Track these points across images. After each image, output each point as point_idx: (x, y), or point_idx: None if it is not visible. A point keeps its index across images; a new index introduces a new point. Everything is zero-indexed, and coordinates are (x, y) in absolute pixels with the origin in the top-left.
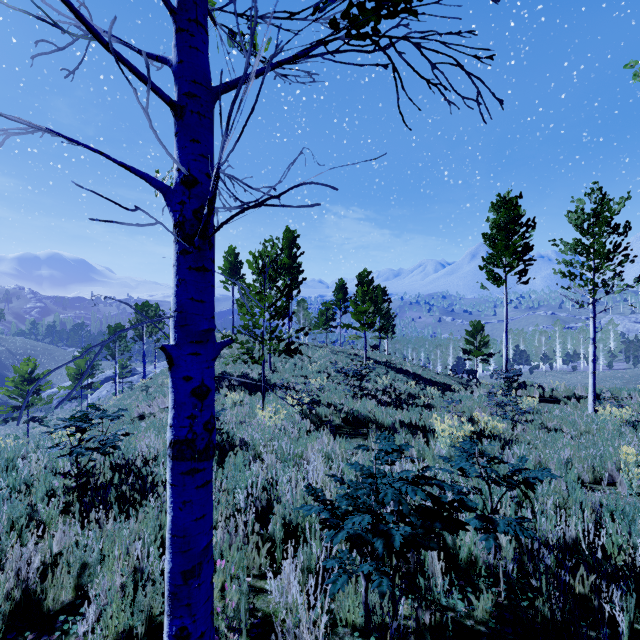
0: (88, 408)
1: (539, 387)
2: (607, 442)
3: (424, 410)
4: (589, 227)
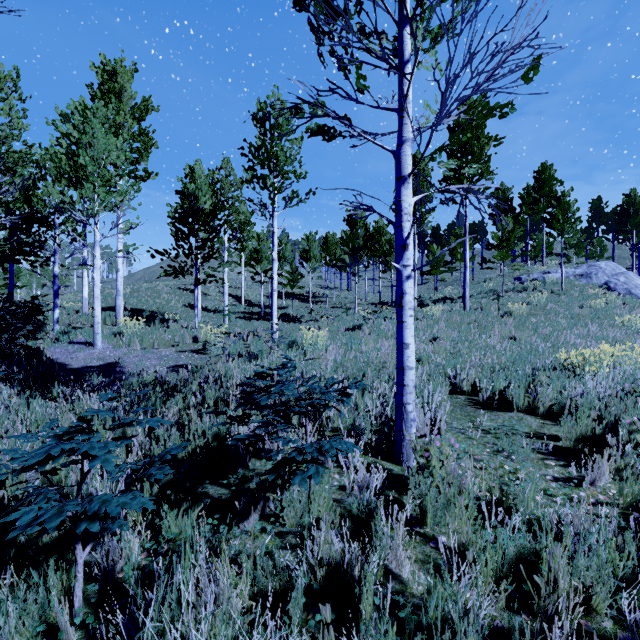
0: None
1: None
2: None
3: None
4: None
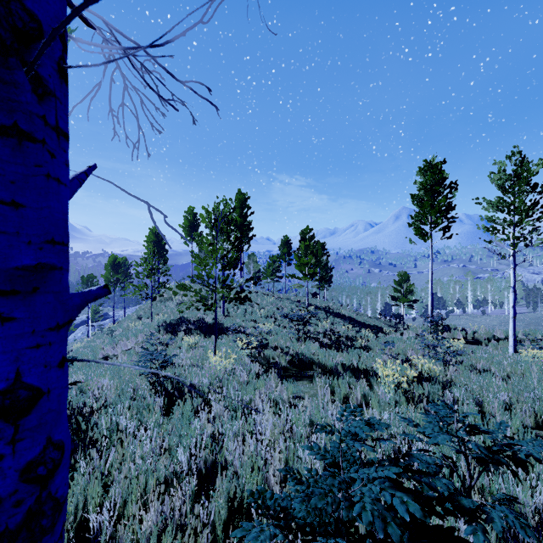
0: None
1: (462, 330)
2: (538, 384)
3: (362, 352)
4: (511, 186)
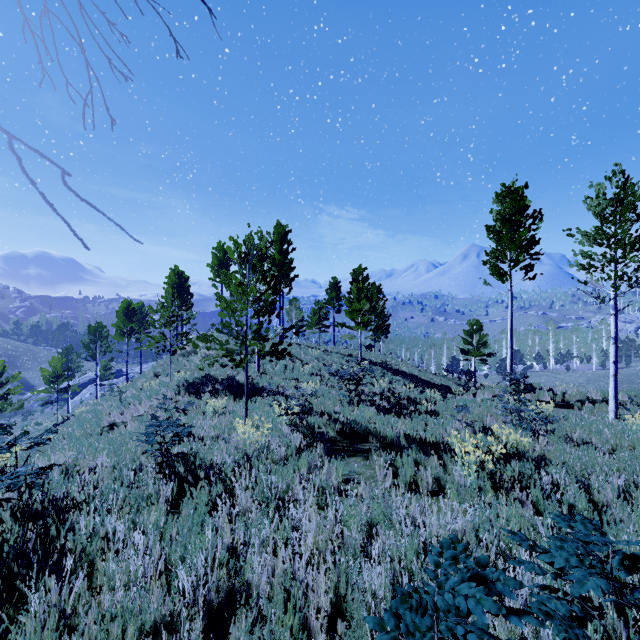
0: (69, 412)
1: (549, 390)
2: None
3: (429, 418)
4: (612, 213)
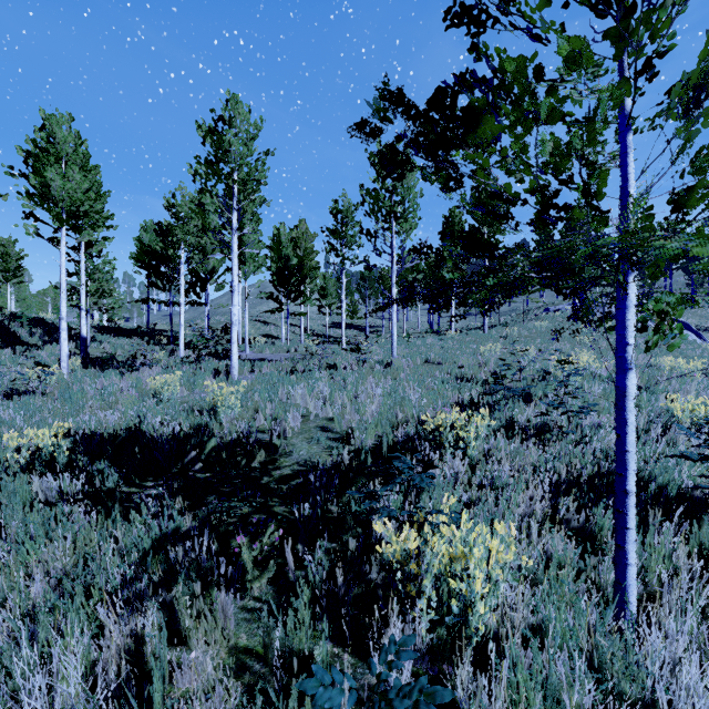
0: None
1: None
2: None
3: None
4: None
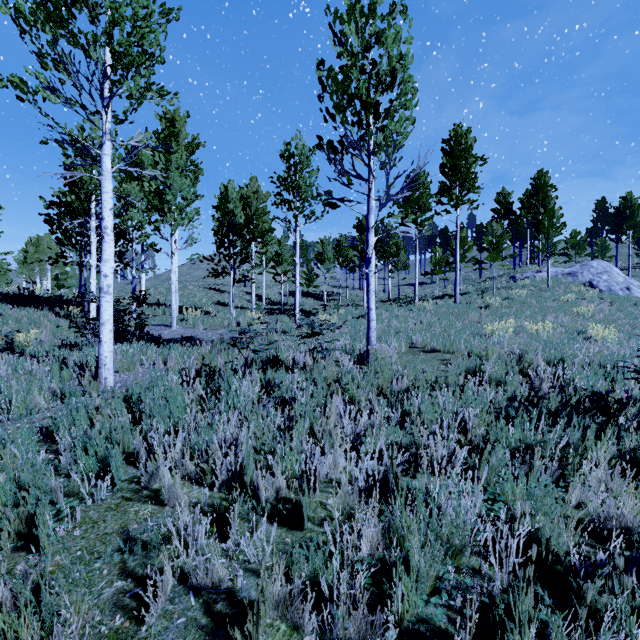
0: None
1: None
2: None
3: None
4: None
